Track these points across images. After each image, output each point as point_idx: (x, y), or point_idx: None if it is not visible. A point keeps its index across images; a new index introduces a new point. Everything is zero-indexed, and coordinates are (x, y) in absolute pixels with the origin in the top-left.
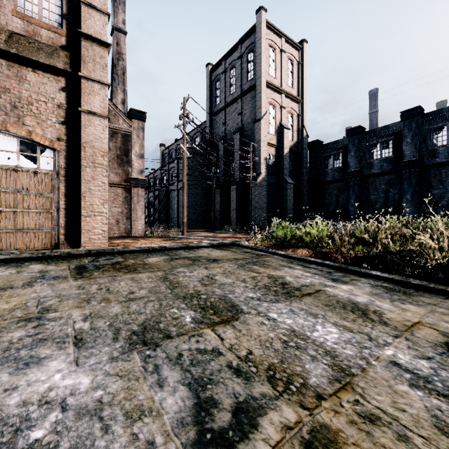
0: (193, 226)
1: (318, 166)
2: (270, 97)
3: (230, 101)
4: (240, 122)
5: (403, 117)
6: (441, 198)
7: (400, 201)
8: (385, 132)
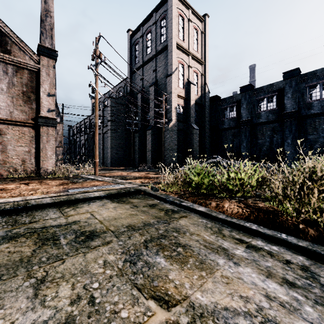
0: (115, 164)
1: (217, 116)
2: (179, 57)
3: (146, 60)
4: (155, 77)
5: (285, 77)
6: (315, 142)
7: (283, 144)
8: (270, 89)
